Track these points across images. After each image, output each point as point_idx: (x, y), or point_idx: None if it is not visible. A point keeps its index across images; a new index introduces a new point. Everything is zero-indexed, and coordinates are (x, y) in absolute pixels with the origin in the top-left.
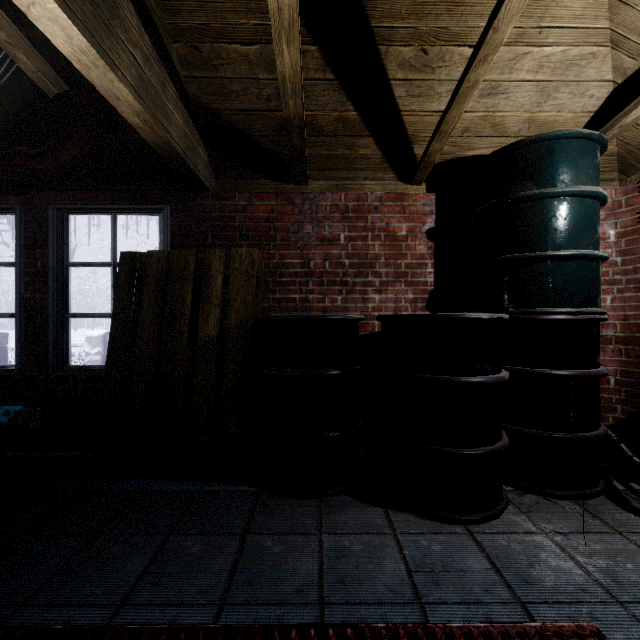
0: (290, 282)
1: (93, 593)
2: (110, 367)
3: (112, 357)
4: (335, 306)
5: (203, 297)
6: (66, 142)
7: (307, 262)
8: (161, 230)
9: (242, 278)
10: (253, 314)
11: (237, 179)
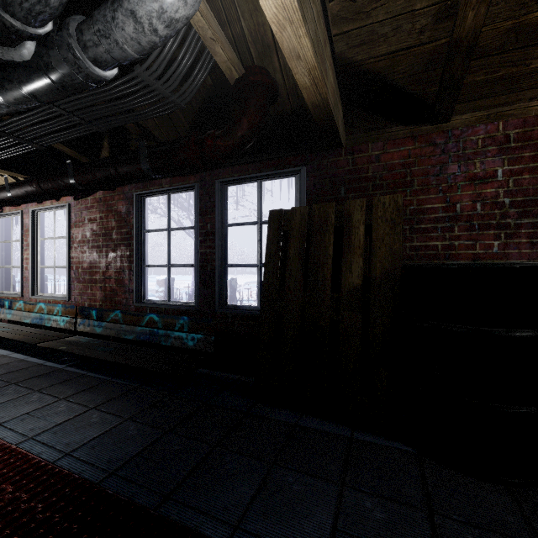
0: (430, 228)
1: (294, 537)
2: (264, 309)
3: (265, 301)
4: (489, 253)
5: (345, 247)
6: (242, 119)
7: (451, 205)
8: (297, 189)
9: (386, 226)
10: (400, 263)
11: (367, 131)
